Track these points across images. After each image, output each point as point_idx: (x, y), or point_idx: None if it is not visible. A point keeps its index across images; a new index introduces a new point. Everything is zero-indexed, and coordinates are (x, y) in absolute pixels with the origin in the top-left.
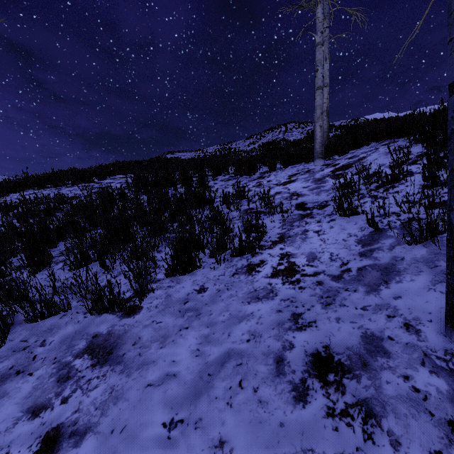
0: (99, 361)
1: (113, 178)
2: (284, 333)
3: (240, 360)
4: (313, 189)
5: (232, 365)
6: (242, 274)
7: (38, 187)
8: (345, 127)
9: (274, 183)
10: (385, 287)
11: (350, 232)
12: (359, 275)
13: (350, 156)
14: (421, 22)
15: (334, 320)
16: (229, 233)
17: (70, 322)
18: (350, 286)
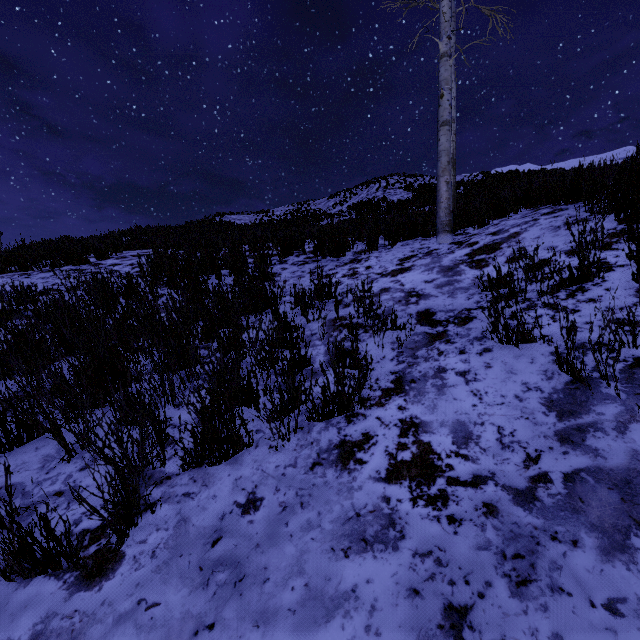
0: None
1: (121, 256)
2: None
3: None
4: (443, 285)
5: None
6: (331, 467)
7: None
8: (470, 183)
9: (376, 271)
10: None
11: (526, 380)
12: (572, 496)
13: (494, 230)
14: None
15: None
16: (305, 367)
17: None
18: (560, 526)
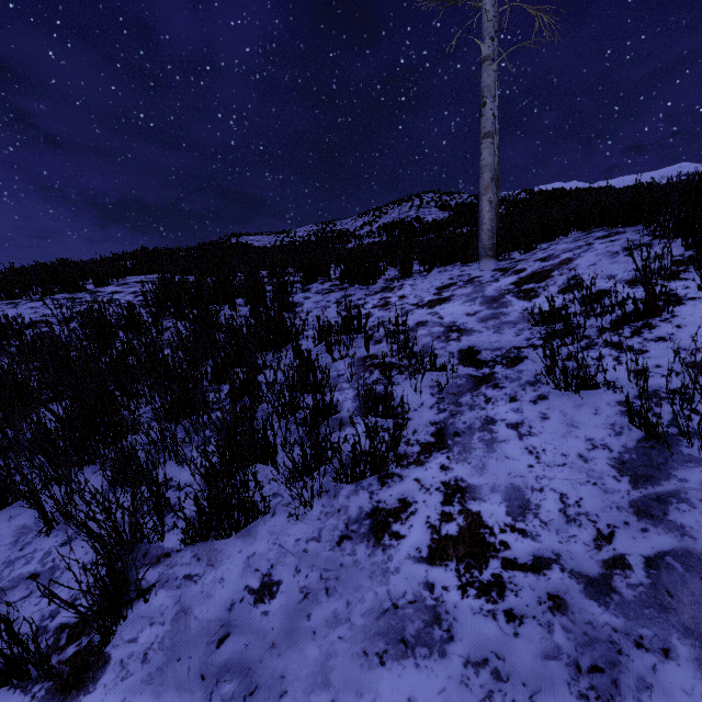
0: None
1: (123, 283)
2: None
3: None
4: (487, 318)
5: None
6: (361, 542)
7: None
8: (512, 202)
9: (411, 302)
10: None
11: (591, 435)
12: (657, 588)
13: (543, 256)
14: None
15: None
16: (331, 415)
17: None
18: (646, 628)
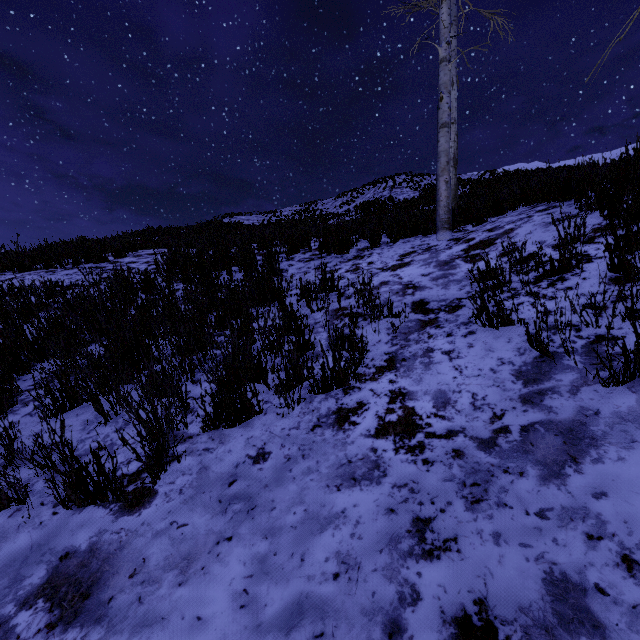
0: (63, 615)
1: (137, 255)
2: (401, 562)
3: (321, 623)
4: (438, 278)
5: (305, 637)
6: (328, 428)
7: (20, 269)
8: (476, 182)
9: (378, 266)
10: (574, 470)
11: (502, 356)
12: (525, 441)
13: (491, 227)
14: (639, 8)
15: (490, 537)
16: (309, 350)
17: (26, 525)
18: (512, 463)
